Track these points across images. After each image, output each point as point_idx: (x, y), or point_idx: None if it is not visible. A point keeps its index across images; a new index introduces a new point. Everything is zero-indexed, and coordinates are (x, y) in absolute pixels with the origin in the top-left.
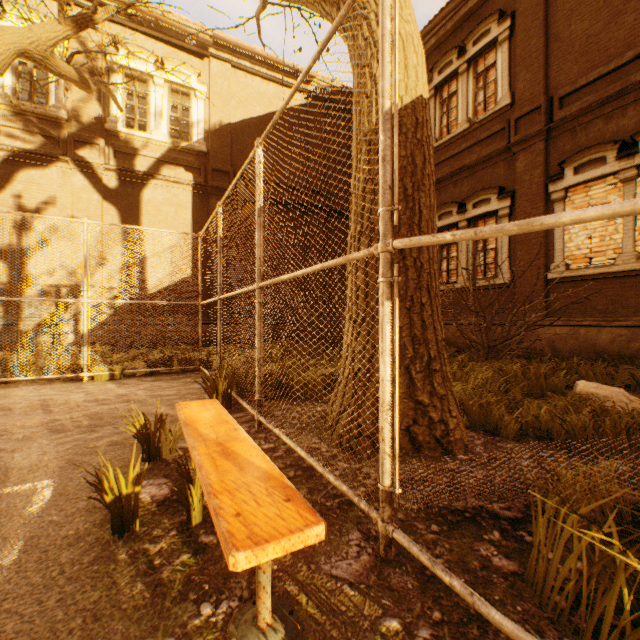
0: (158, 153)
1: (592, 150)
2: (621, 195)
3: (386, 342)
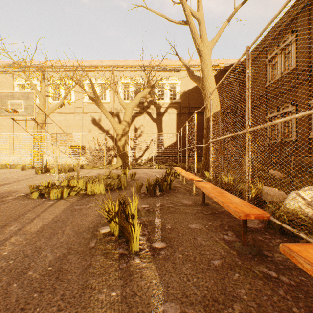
0: (166, 105)
1: None
2: None
3: (195, 156)
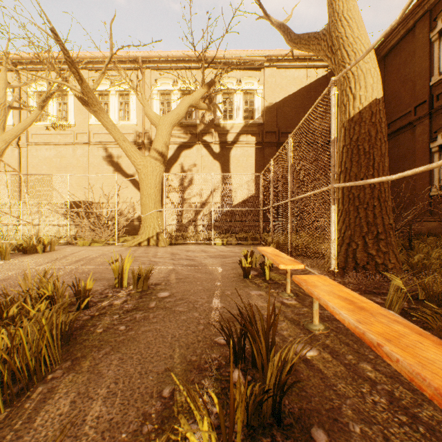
0: (238, 130)
1: None
2: None
3: (332, 219)
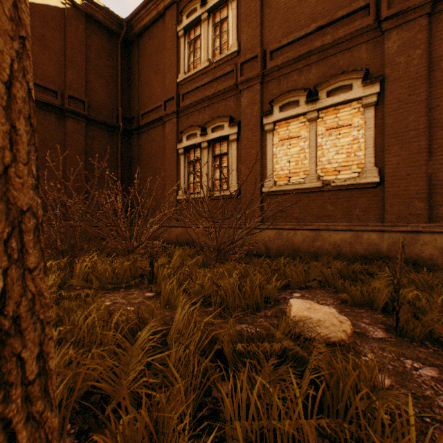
0: None
1: (291, 94)
2: (308, 131)
3: None
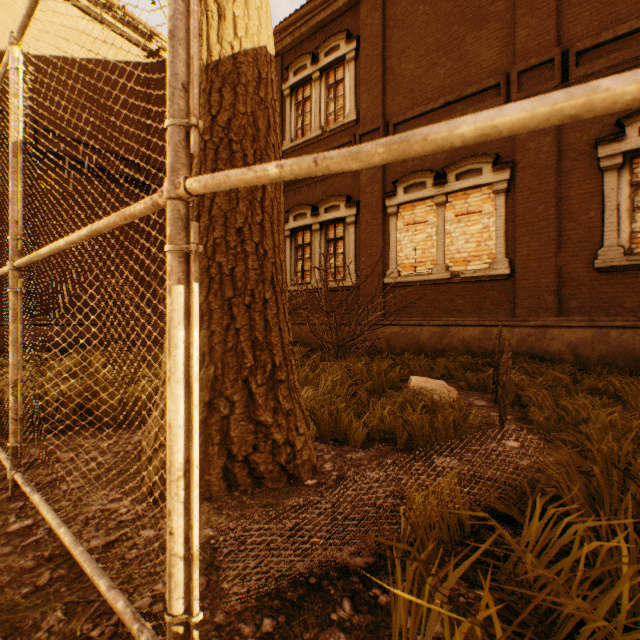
0: None
1: (417, 175)
2: (436, 216)
3: (177, 359)
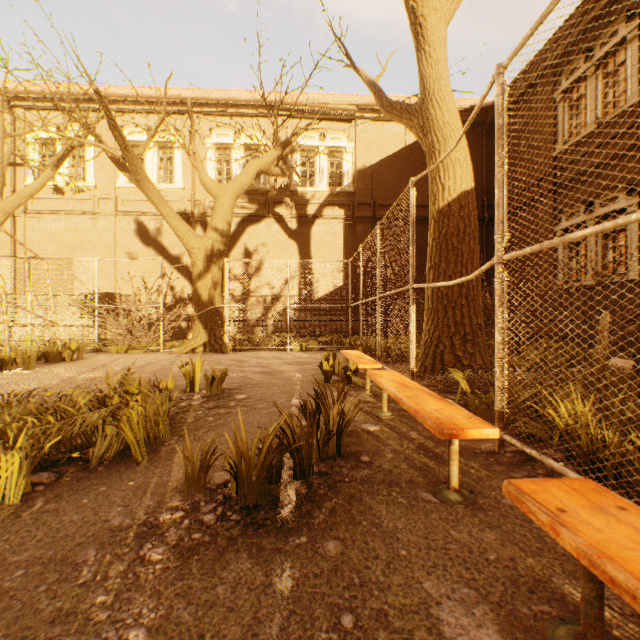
0: (321, 200)
1: None
2: None
3: (411, 319)
